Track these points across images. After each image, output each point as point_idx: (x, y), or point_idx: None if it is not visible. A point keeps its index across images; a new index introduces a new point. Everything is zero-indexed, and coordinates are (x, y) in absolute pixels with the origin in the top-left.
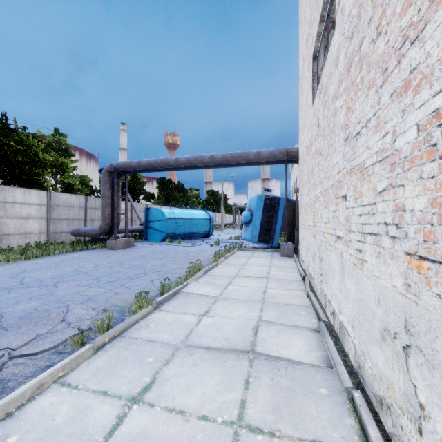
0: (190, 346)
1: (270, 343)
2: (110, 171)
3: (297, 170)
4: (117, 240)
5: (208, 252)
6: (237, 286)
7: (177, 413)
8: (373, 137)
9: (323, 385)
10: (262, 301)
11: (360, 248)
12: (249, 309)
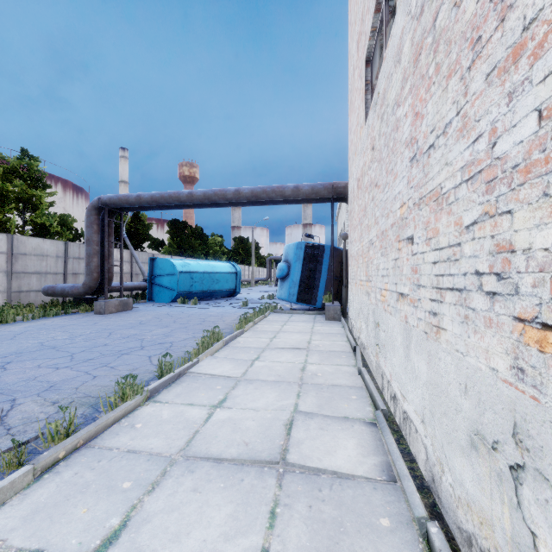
0: (191, 457)
1: (308, 447)
2: (99, 208)
3: (345, 212)
4: (109, 301)
5: (232, 316)
6: (267, 362)
7: None
8: (457, 146)
9: (384, 511)
10: (299, 382)
11: (435, 310)
12: (282, 395)
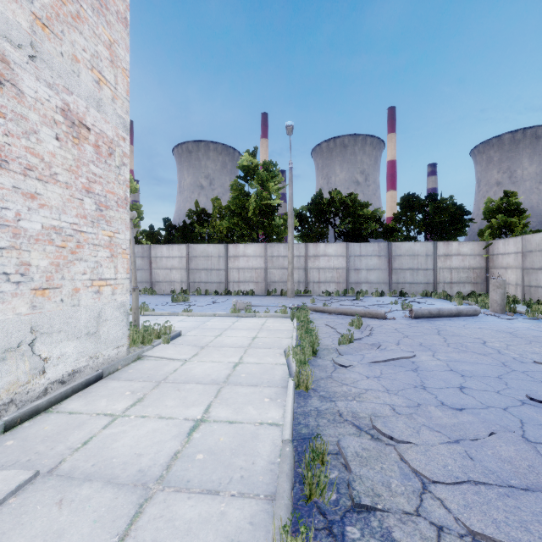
0: (139, 486)
1: None
2: None
3: None
4: None
5: None
6: None
7: (165, 417)
8: None
9: None
10: None
11: None
12: None
